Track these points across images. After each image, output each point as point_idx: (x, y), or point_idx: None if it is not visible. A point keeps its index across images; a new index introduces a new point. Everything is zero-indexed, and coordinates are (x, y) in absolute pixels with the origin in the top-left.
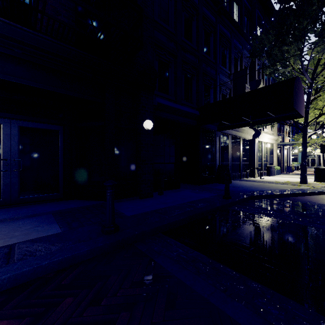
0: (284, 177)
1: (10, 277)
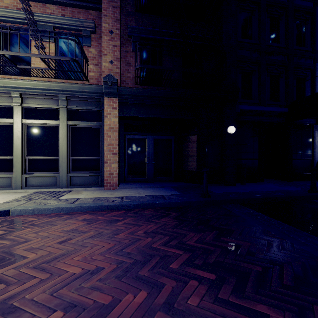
0: None
1: (169, 203)
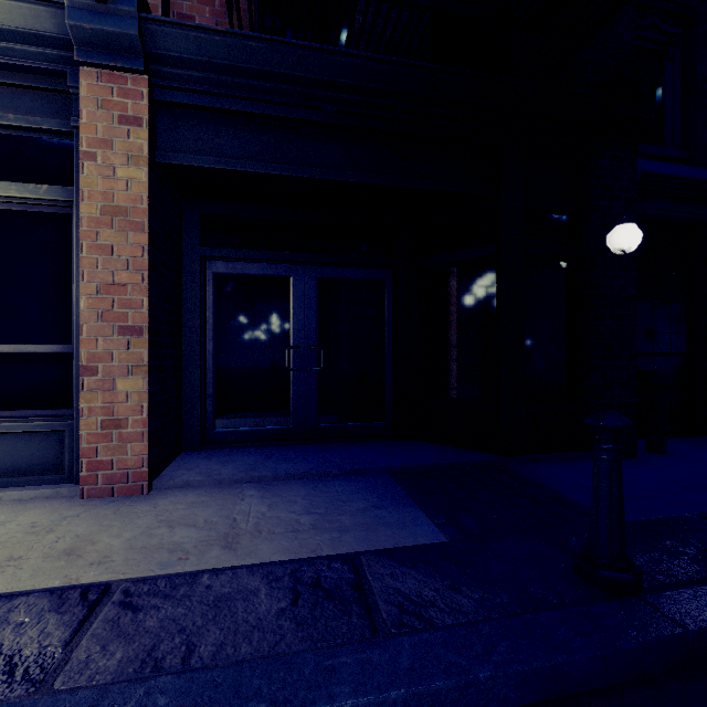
0: None
1: (407, 700)
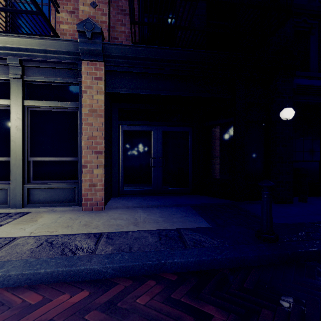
0: None
1: (195, 261)
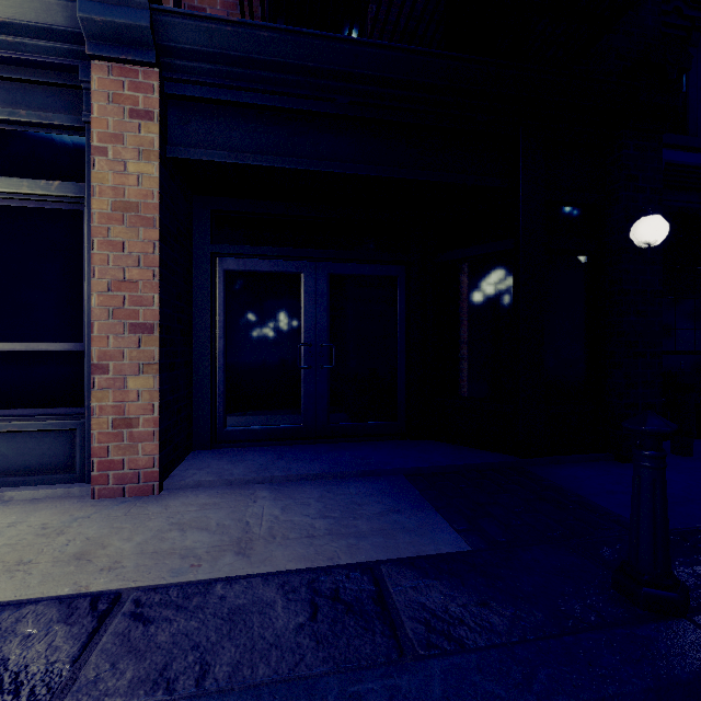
0: None
1: None
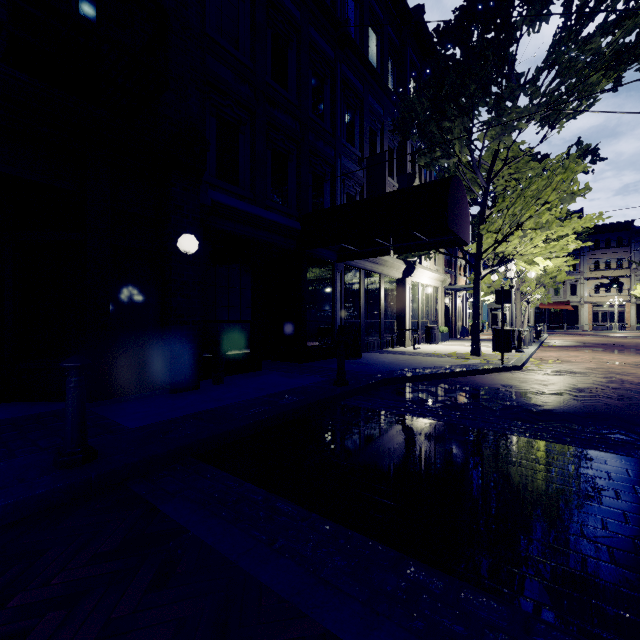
0: (452, 345)
1: None
